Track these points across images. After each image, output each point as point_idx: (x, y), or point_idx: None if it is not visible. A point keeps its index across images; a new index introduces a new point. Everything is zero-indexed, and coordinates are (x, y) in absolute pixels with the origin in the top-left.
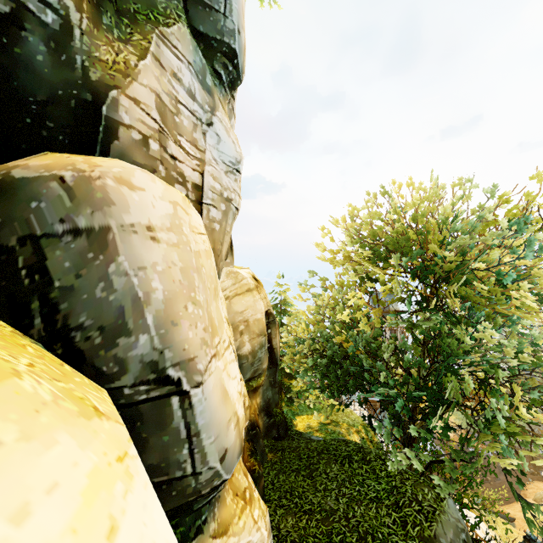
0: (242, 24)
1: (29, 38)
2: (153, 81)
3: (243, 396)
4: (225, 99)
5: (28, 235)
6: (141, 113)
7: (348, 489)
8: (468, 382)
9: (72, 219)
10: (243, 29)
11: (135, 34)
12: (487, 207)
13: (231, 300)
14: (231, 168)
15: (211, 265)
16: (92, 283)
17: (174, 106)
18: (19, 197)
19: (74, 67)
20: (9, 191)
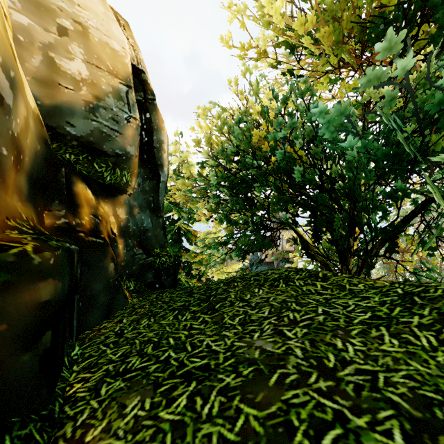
0: None
1: None
2: None
3: None
4: None
5: None
6: None
7: (299, 314)
8: None
9: None
10: None
11: None
12: None
13: None
14: None
15: None
16: None
17: None
18: None
19: None
20: None
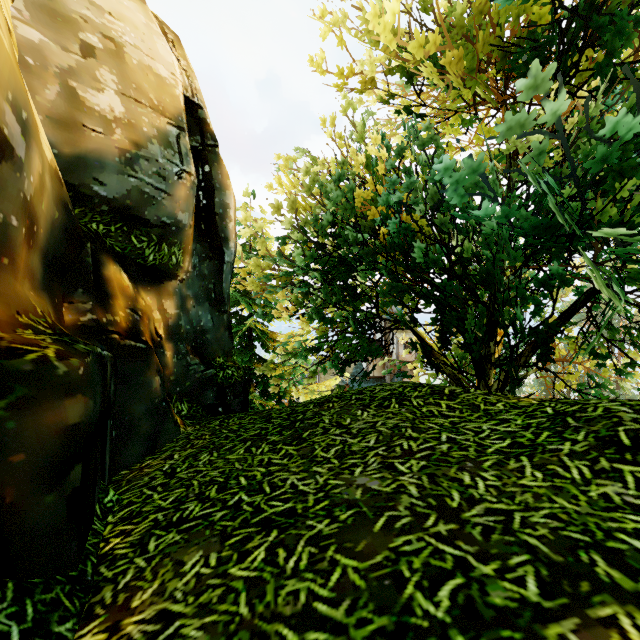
0: None
1: None
2: None
3: None
4: None
5: None
6: None
7: (416, 443)
8: None
9: None
10: None
11: None
12: None
13: None
14: None
15: None
16: None
17: None
18: None
19: None
20: None
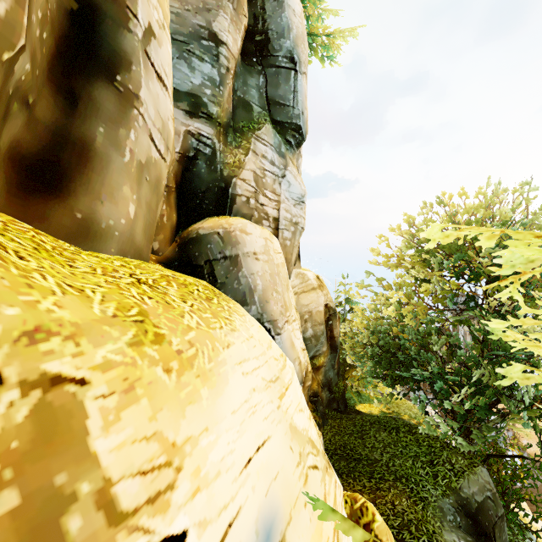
0: (305, 106)
1: (199, 163)
2: (252, 165)
3: (307, 363)
4: (293, 155)
5: (208, 260)
6: (246, 185)
7: (392, 449)
8: None
9: (224, 252)
10: (305, 109)
11: (243, 141)
12: (540, 212)
13: (299, 295)
14: (298, 201)
15: (285, 271)
16: (232, 281)
17: (262, 173)
18: (203, 243)
19: (217, 171)
20: (199, 240)
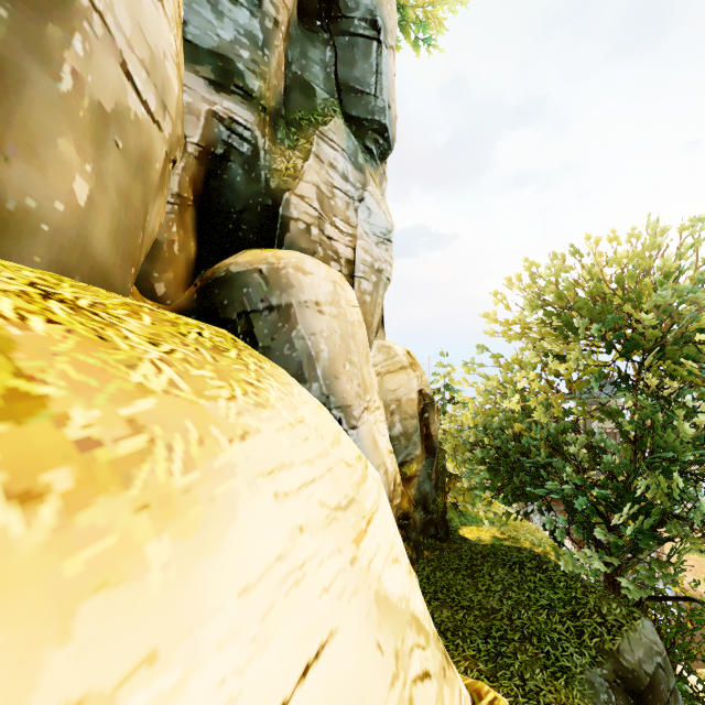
0: (392, 97)
1: (232, 166)
2: (315, 176)
3: (395, 472)
4: (376, 171)
5: (243, 311)
6: (305, 206)
7: (515, 593)
8: (678, 481)
9: (268, 299)
10: (393, 101)
11: (300, 140)
12: None
13: (382, 377)
14: (382, 239)
15: (363, 334)
16: (281, 345)
17: (330, 192)
18: (236, 285)
19: (260, 181)
20: (230, 282)
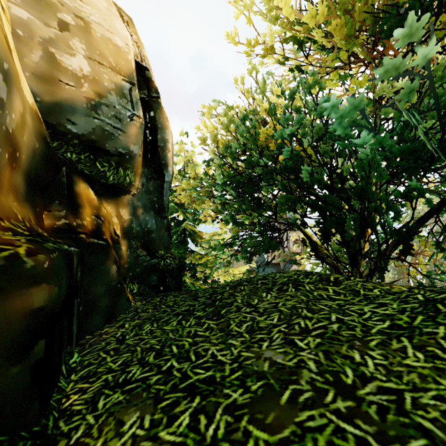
0: None
1: None
2: None
3: None
4: None
5: None
6: None
7: (311, 322)
8: None
9: None
10: None
11: None
12: None
13: None
14: None
15: None
16: None
17: None
18: None
19: None
20: None
